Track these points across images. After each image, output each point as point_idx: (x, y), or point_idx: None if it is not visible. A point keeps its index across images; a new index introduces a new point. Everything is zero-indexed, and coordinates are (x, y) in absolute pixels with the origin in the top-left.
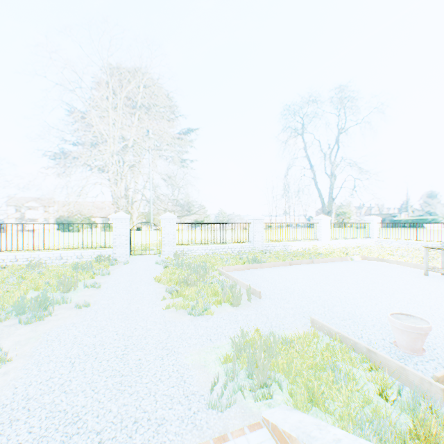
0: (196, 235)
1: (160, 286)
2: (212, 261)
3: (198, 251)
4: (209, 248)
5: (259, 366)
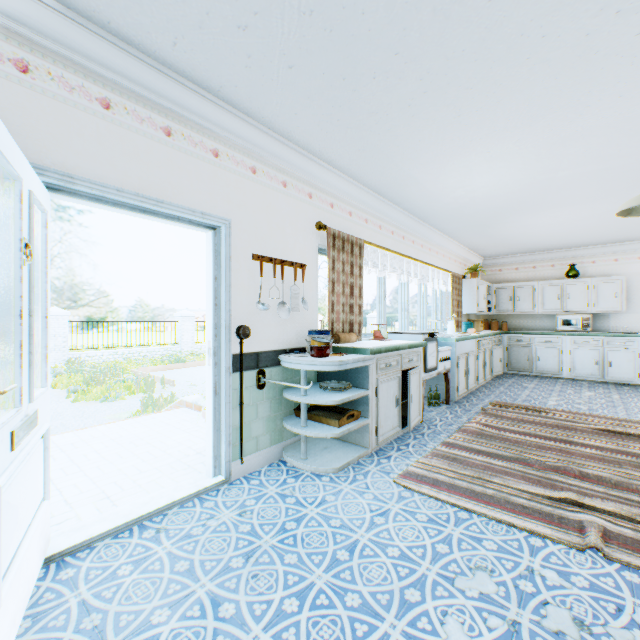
0: (96, 340)
1: (58, 390)
2: (125, 366)
3: (104, 357)
4: (121, 353)
5: (160, 406)
